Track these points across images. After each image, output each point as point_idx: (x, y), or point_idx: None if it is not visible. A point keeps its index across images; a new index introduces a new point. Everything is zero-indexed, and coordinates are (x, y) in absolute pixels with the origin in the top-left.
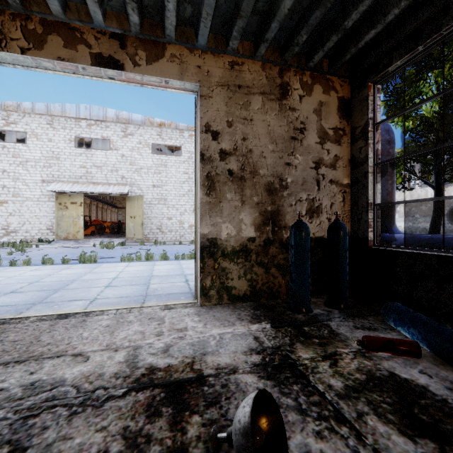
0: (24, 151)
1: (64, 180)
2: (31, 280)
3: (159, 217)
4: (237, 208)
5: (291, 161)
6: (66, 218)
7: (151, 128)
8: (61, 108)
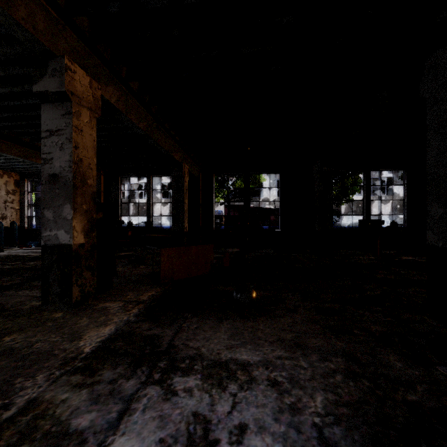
0: None
1: None
2: None
3: None
4: None
5: None
6: None
7: None
8: None
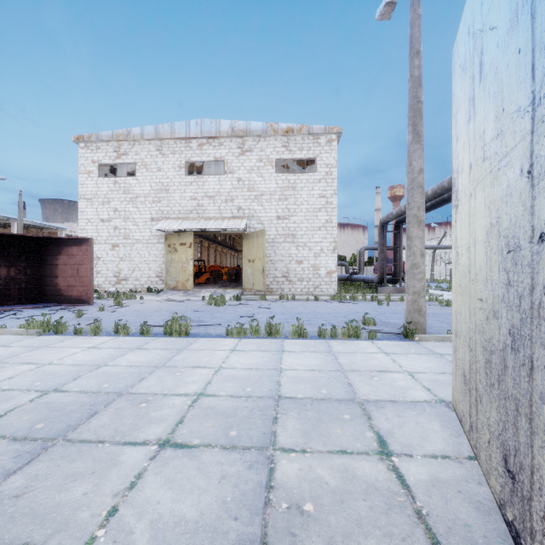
0: (134, 186)
1: (174, 217)
2: (54, 382)
3: (285, 261)
4: None
5: None
6: (175, 263)
7: (274, 138)
8: (170, 129)
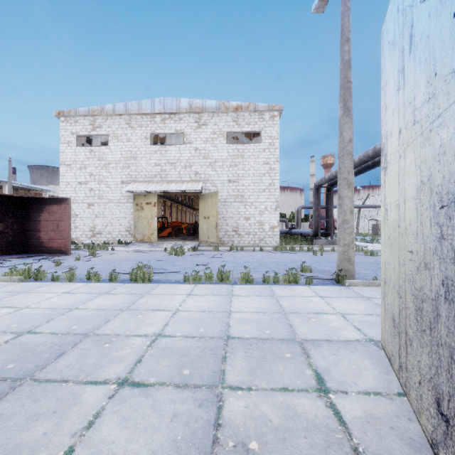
0: (107, 154)
1: (141, 180)
2: (29, 324)
3: (235, 217)
4: None
5: None
6: (142, 219)
7: (226, 114)
8: (137, 106)
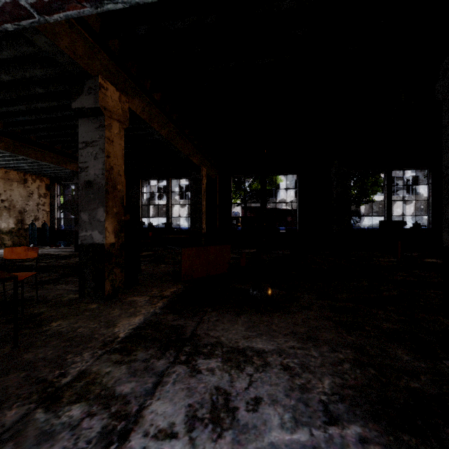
0: None
1: None
2: None
3: None
4: (8, 218)
5: (28, 203)
6: None
7: None
8: None
